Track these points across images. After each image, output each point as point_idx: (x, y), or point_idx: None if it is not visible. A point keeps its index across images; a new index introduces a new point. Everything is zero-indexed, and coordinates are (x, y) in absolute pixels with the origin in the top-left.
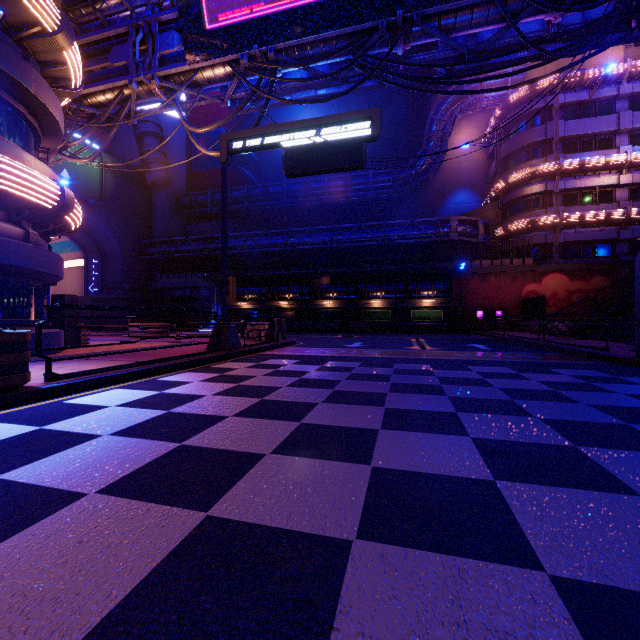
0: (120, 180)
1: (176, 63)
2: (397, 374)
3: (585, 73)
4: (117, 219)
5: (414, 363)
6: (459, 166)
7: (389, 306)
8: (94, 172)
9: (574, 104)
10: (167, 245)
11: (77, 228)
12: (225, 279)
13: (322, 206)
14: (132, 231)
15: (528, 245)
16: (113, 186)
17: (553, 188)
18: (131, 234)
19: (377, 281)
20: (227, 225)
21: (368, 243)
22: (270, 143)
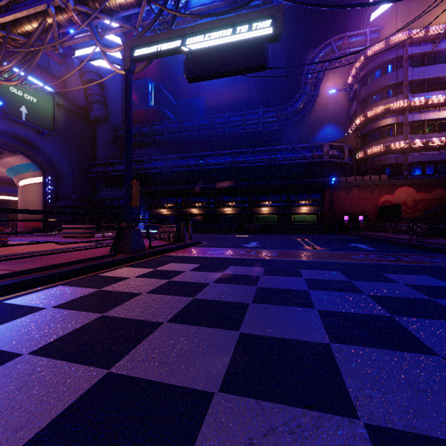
0: (70, 116)
1: None
2: (314, 289)
3: (429, 30)
4: (67, 146)
5: (320, 269)
6: (327, 107)
7: (275, 212)
8: (48, 109)
9: (419, 55)
10: (106, 166)
11: None
12: (128, 183)
13: (224, 138)
14: (79, 155)
15: (383, 165)
16: (64, 121)
17: (403, 120)
18: (78, 158)
19: (266, 193)
20: (131, 131)
21: (259, 164)
22: (171, 48)
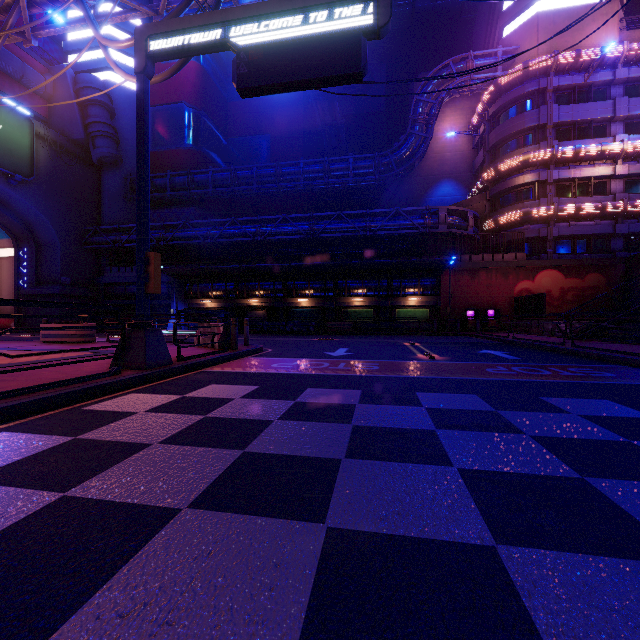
0: (58, 155)
1: None
2: (445, 428)
3: (581, 54)
4: (54, 201)
5: (447, 391)
6: (443, 156)
7: (371, 304)
8: (22, 142)
9: (568, 88)
10: (118, 233)
11: None
12: (143, 255)
13: (297, 196)
14: (74, 216)
15: (521, 239)
16: (49, 161)
17: (547, 178)
18: (73, 219)
19: (358, 277)
20: (147, 171)
21: (349, 234)
22: (213, 40)
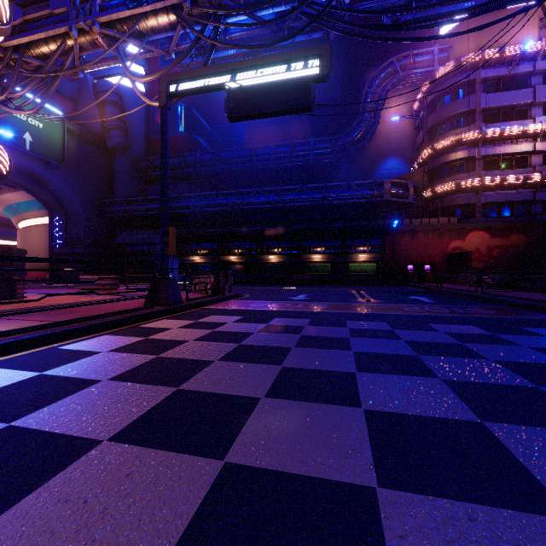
0: (82, 144)
1: (117, 8)
2: (355, 337)
3: (504, 51)
4: (79, 180)
5: (368, 320)
6: (390, 136)
7: (328, 260)
8: (56, 136)
9: (494, 79)
10: (127, 205)
11: (4, 174)
12: (164, 229)
13: (268, 171)
14: (94, 191)
15: (453, 205)
16: (75, 150)
17: (476, 154)
18: (93, 194)
19: (317, 238)
20: (167, 173)
21: (309, 203)
22: (212, 84)
